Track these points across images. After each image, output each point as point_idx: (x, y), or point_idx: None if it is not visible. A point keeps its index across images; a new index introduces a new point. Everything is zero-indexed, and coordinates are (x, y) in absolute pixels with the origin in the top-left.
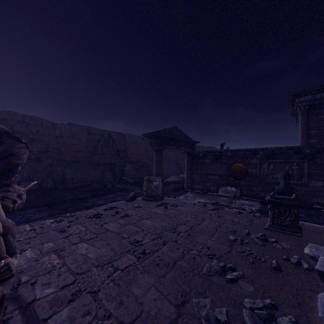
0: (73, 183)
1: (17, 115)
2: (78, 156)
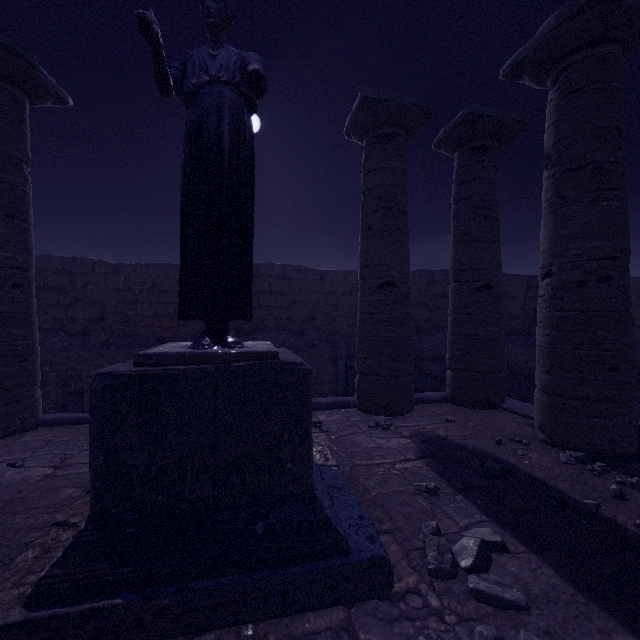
0: (526, 368)
1: (448, 274)
2: (513, 324)
